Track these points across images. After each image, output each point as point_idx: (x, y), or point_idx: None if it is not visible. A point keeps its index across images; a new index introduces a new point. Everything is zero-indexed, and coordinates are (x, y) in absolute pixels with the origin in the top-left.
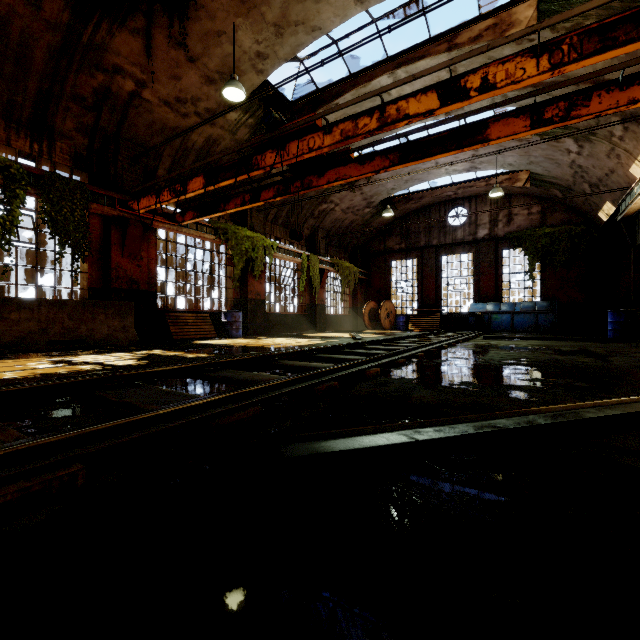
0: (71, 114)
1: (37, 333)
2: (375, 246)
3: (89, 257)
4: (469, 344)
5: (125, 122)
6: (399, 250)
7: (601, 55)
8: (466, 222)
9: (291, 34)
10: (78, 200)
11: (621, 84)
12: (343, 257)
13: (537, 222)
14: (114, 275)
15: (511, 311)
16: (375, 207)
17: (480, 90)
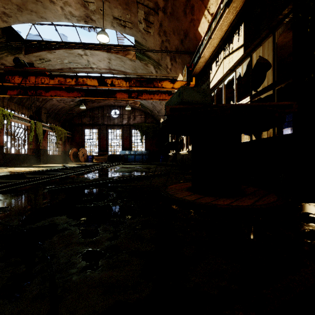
0: None
1: None
2: (76, 121)
3: None
4: (115, 167)
5: None
6: (89, 124)
7: (140, 88)
8: (119, 116)
9: (28, 13)
10: None
11: (149, 93)
12: (58, 124)
13: (143, 121)
14: None
15: (134, 154)
16: (76, 102)
17: (111, 85)
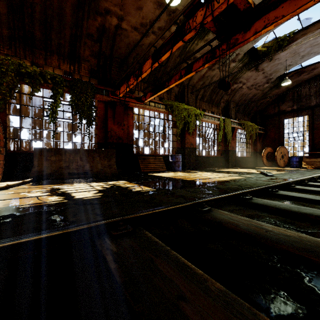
0: (87, 46)
1: (63, 168)
2: (270, 110)
3: (98, 126)
4: None
5: (114, 46)
6: (291, 111)
7: None
8: None
9: None
10: (89, 93)
11: None
12: (247, 119)
13: None
14: (109, 135)
15: None
16: (272, 82)
17: None
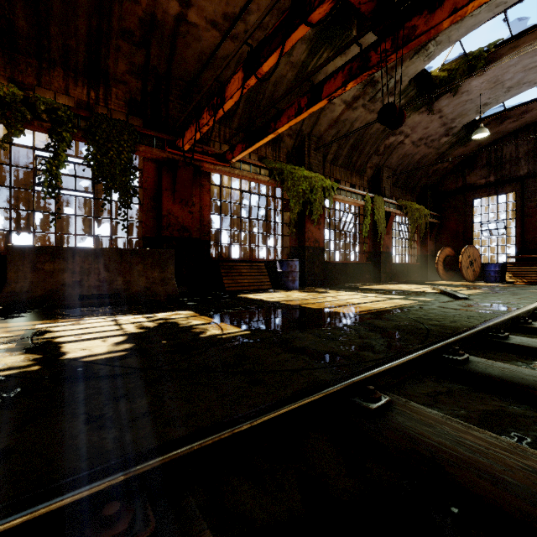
0: (122, 54)
1: (70, 286)
2: (450, 184)
3: (143, 205)
4: None
5: (174, 57)
6: (486, 184)
7: None
8: None
9: None
10: (125, 142)
11: None
12: (410, 199)
13: None
14: (165, 223)
15: None
16: (455, 134)
17: None
